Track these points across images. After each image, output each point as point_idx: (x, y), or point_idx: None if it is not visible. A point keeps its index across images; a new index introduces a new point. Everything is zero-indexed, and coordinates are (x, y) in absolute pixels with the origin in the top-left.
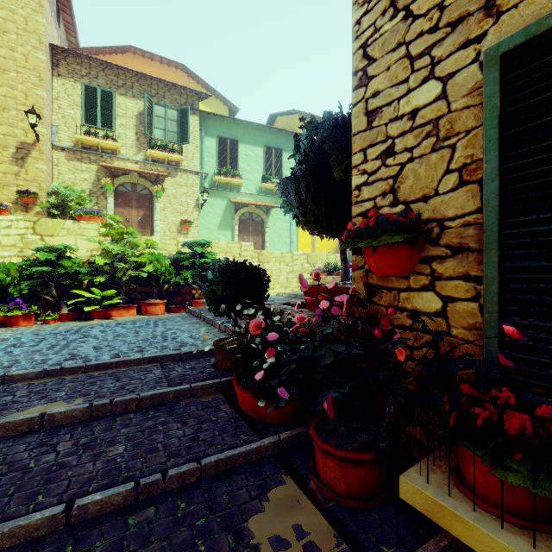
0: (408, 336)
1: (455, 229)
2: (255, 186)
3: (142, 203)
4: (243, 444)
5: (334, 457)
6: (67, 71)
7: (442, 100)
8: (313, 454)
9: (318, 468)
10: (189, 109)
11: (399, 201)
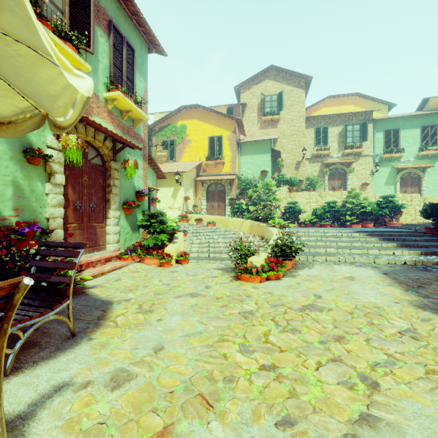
0: None
1: None
2: (413, 155)
3: (340, 177)
4: None
5: None
6: (308, 125)
7: None
8: None
9: None
10: (367, 122)
11: None
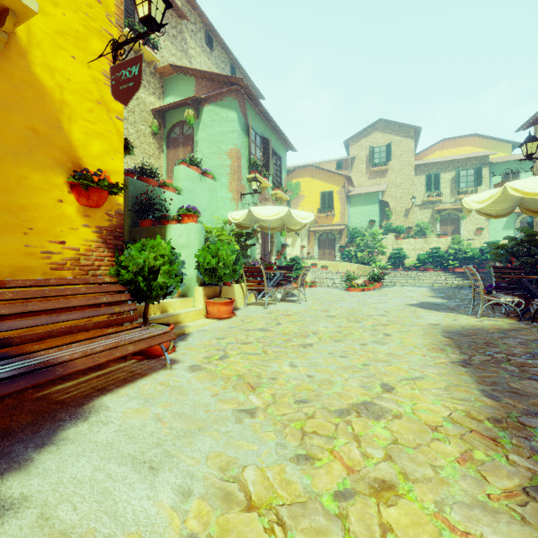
0: None
1: None
2: None
3: (453, 223)
4: None
5: None
6: (419, 172)
7: None
8: None
9: None
10: (482, 167)
11: None
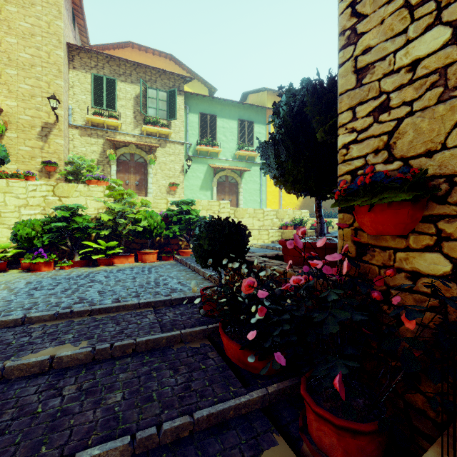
0: (406, 298)
1: None
2: (231, 153)
3: (139, 170)
4: (233, 397)
5: (330, 423)
6: (80, 64)
7: (451, 46)
8: (302, 411)
9: (310, 429)
10: (176, 90)
11: (395, 157)
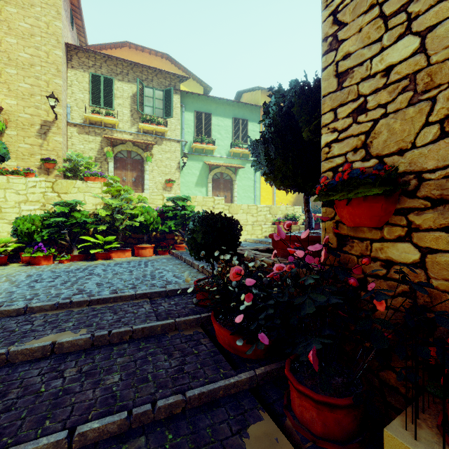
0: (381, 285)
1: (436, 181)
2: (225, 151)
3: (135, 167)
4: (223, 378)
5: (310, 399)
6: (78, 63)
7: (419, 54)
8: (287, 391)
9: (293, 406)
10: (172, 89)
11: (372, 155)
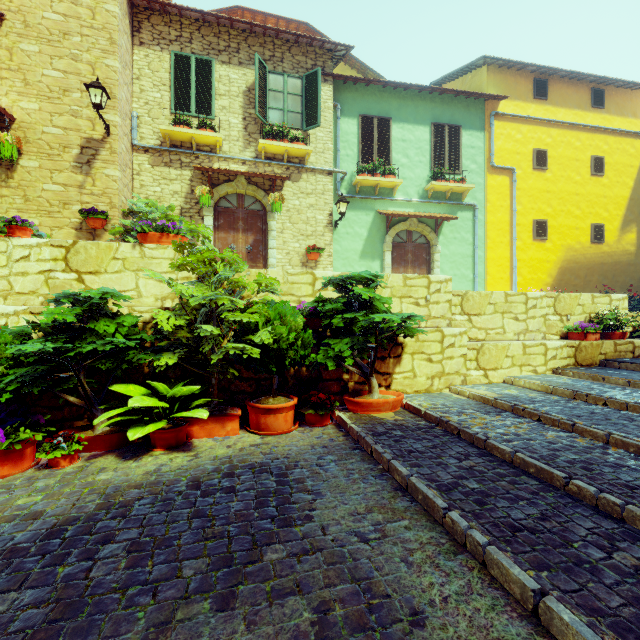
0: None
1: None
2: (417, 189)
3: (252, 224)
4: None
5: None
6: (152, 36)
7: None
8: None
9: None
10: (319, 71)
11: None
